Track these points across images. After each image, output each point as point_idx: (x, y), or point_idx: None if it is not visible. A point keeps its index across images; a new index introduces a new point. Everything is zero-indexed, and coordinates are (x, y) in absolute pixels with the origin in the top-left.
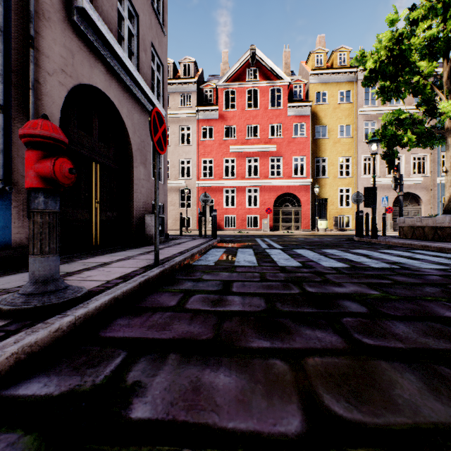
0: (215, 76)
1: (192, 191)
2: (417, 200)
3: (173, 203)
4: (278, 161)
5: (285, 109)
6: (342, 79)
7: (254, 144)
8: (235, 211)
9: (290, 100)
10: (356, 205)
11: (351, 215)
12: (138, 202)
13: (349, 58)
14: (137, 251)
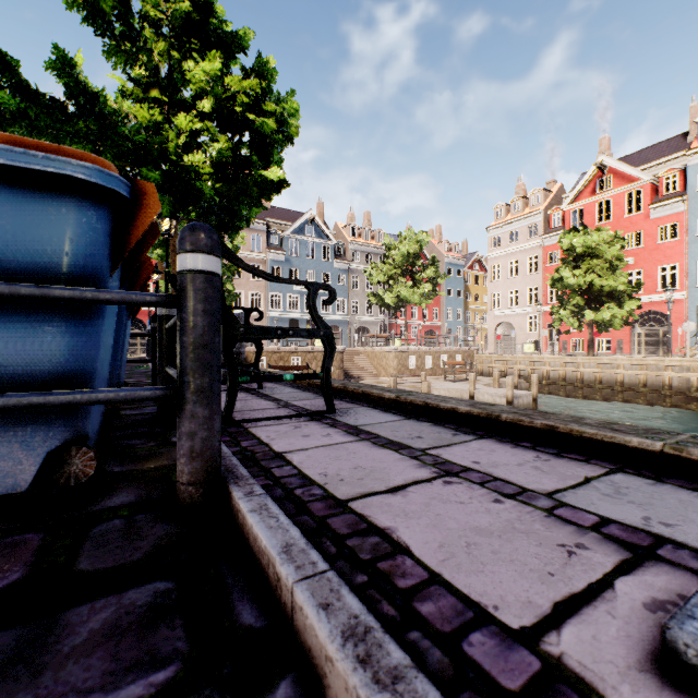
0: None
1: None
2: None
3: None
4: None
5: None
6: None
7: None
8: None
9: None
10: None
11: None
12: None
13: None
14: None
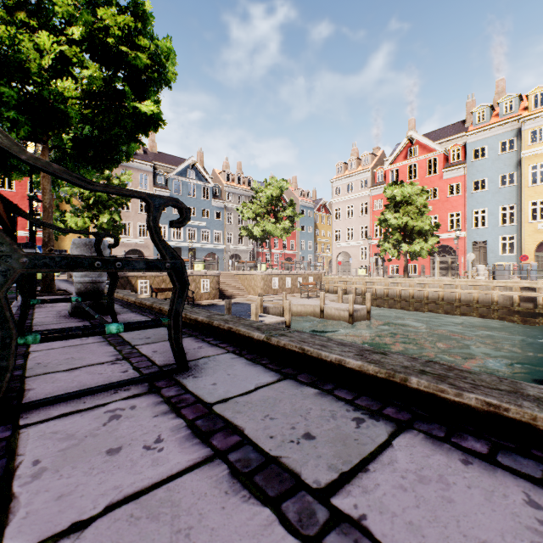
0: None
1: None
2: (143, 255)
3: None
4: None
5: None
6: None
7: None
8: None
9: None
10: None
11: None
12: None
13: None
14: None
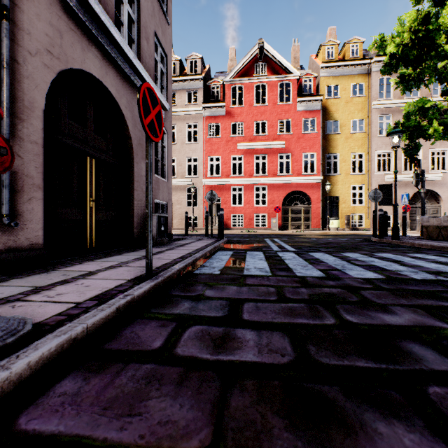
0: (223, 73)
1: (198, 189)
2: (436, 197)
3: (179, 201)
4: (287, 158)
5: (295, 104)
6: (355, 72)
7: (262, 141)
8: (242, 209)
9: (300, 95)
10: (369, 203)
11: (365, 214)
12: (139, 201)
13: (362, 49)
14: (133, 256)
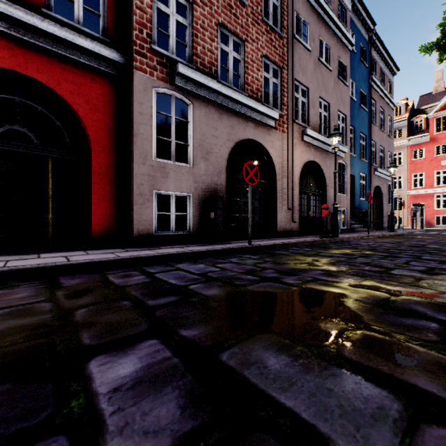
0: (427, 95)
1: (402, 198)
2: None
3: None
4: None
5: None
6: None
7: None
8: None
9: None
10: None
11: None
12: (384, 215)
13: None
14: None
